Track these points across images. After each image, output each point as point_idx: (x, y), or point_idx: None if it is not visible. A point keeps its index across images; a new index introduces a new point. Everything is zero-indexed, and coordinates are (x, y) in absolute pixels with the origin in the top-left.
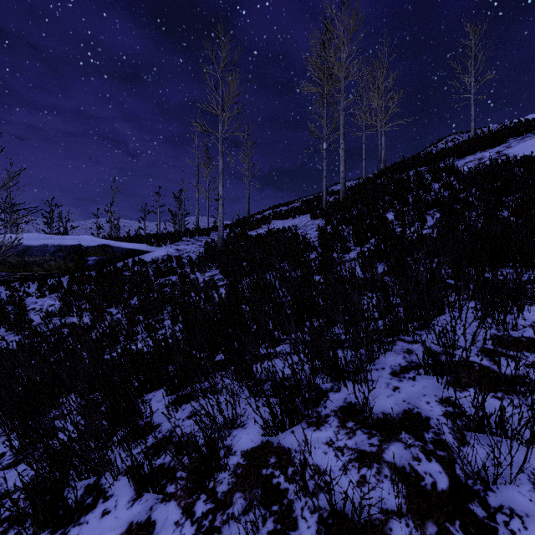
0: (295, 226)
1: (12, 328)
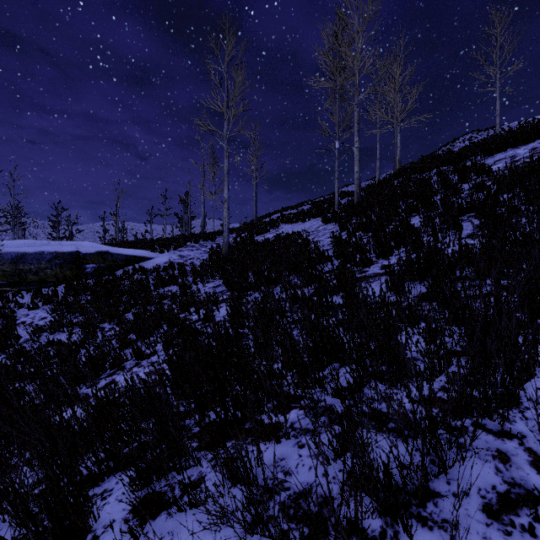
0: (305, 231)
1: None
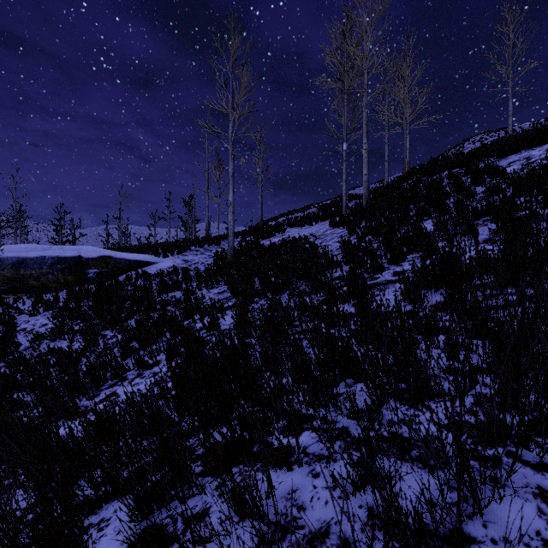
0: (312, 235)
1: None
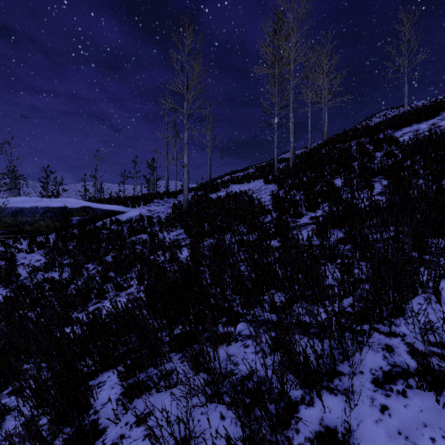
0: (250, 190)
1: (2, 282)
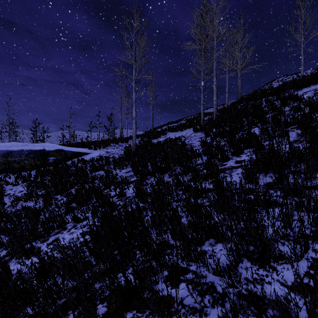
0: (183, 136)
1: None
